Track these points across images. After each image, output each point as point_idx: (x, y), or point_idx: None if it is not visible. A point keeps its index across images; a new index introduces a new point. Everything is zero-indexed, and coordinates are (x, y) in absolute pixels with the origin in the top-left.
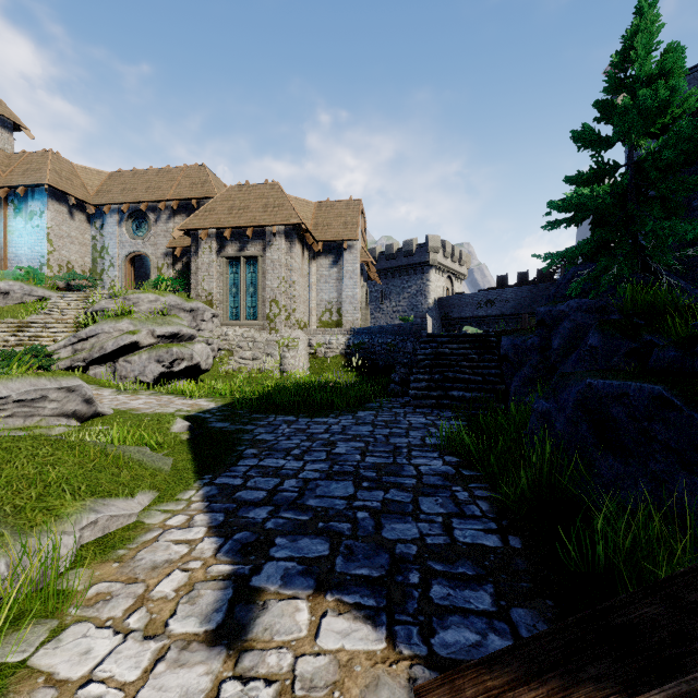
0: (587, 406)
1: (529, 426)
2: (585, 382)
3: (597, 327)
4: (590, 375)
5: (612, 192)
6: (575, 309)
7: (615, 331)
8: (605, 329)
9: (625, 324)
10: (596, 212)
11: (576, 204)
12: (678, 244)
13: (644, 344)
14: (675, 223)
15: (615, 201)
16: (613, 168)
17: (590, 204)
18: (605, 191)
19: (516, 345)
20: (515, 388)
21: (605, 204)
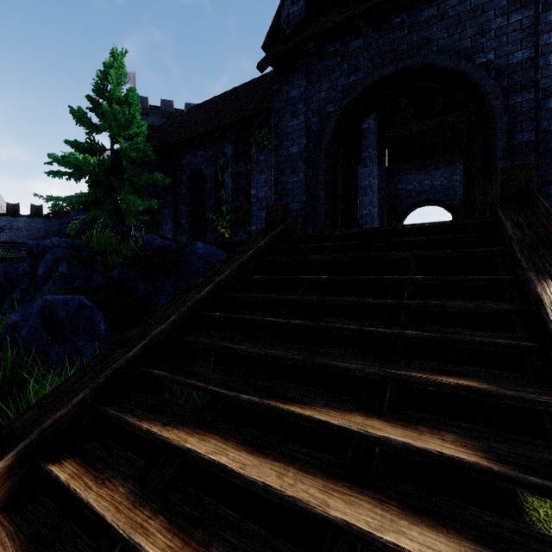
0: (44, 314)
1: (0, 339)
2: (44, 298)
3: (66, 260)
4: (49, 293)
5: (102, 165)
6: (57, 245)
7: (79, 262)
8: (72, 261)
9: (87, 258)
10: (90, 175)
11: (75, 164)
12: (143, 211)
13: (96, 271)
14: (136, 198)
15: (104, 172)
16: (103, 148)
17: (86, 168)
18: (97, 162)
19: (8, 271)
20: (5, 310)
21: (97, 171)
